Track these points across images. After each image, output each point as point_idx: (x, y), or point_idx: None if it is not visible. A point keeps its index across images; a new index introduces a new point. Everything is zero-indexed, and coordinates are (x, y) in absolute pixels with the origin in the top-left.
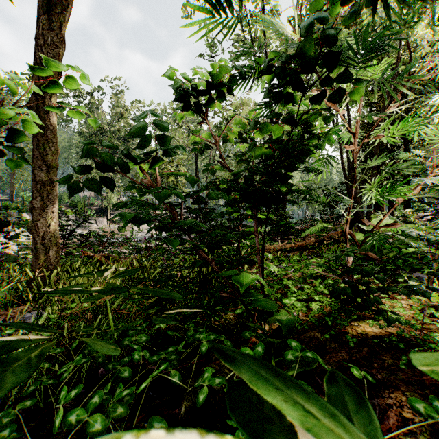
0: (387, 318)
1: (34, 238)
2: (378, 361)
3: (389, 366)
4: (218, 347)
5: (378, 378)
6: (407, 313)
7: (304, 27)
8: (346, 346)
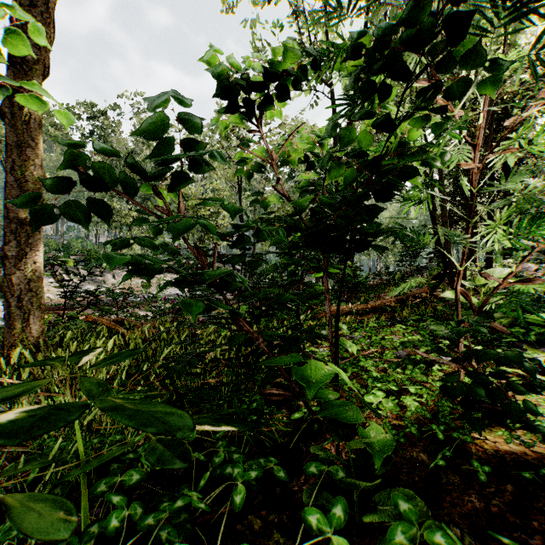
0: None
1: (7, 299)
2: (539, 516)
3: None
4: None
5: None
6: None
7: None
8: (473, 479)
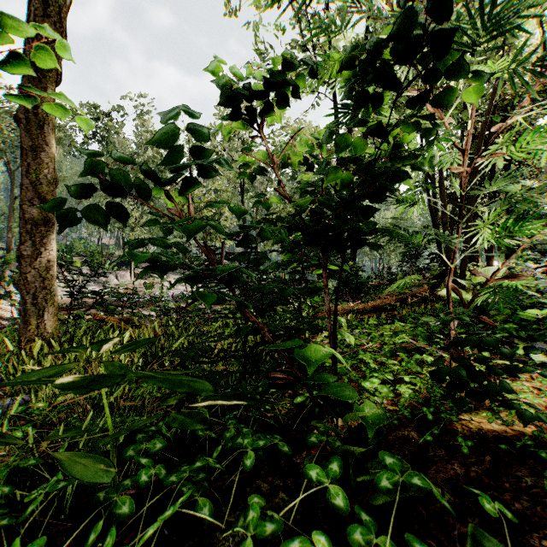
0: (522, 414)
1: (23, 296)
2: (511, 480)
3: (529, 488)
4: None
5: (515, 509)
6: (539, 401)
7: None
8: (457, 452)
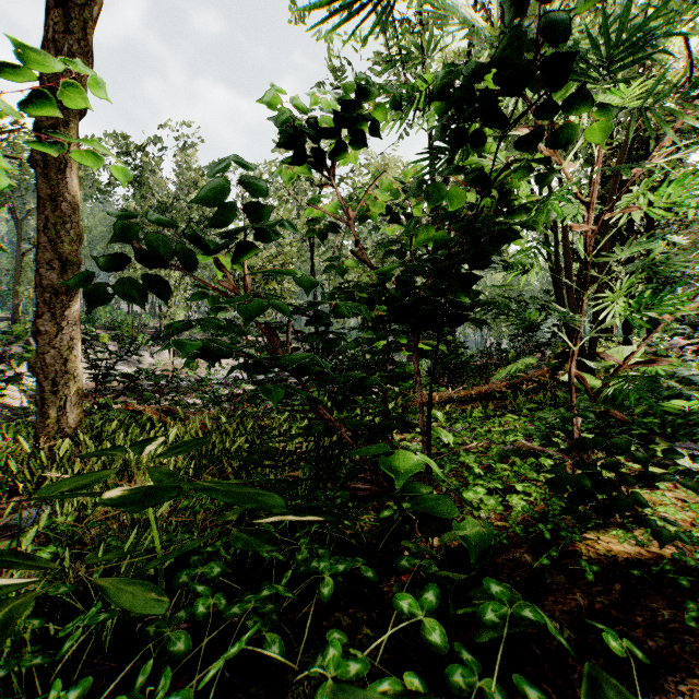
0: (658, 532)
1: (40, 382)
2: (645, 613)
3: (666, 623)
4: (369, 694)
5: (648, 648)
6: (682, 516)
7: (509, 2)
8: (579, 579)
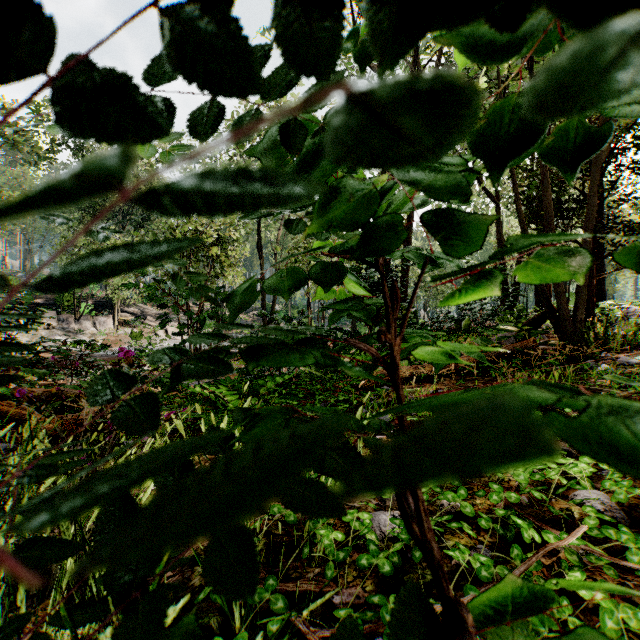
0: None
1: None
2: None
3: None
4: None
5: None
6: None
7: None
8: None
